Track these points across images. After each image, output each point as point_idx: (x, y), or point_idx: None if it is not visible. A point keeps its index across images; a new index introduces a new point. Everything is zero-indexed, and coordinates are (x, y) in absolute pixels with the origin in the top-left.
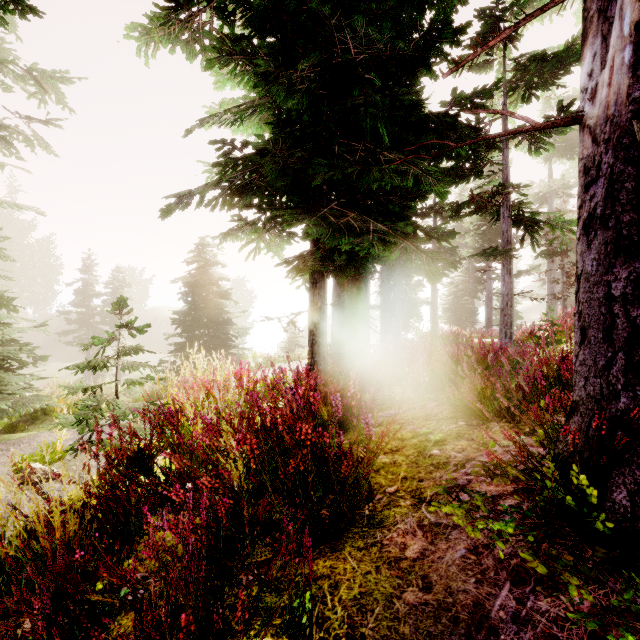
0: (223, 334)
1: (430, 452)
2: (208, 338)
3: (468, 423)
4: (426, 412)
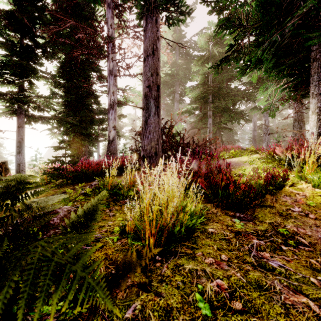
0: None
1: None
2: None
3: None
4: None
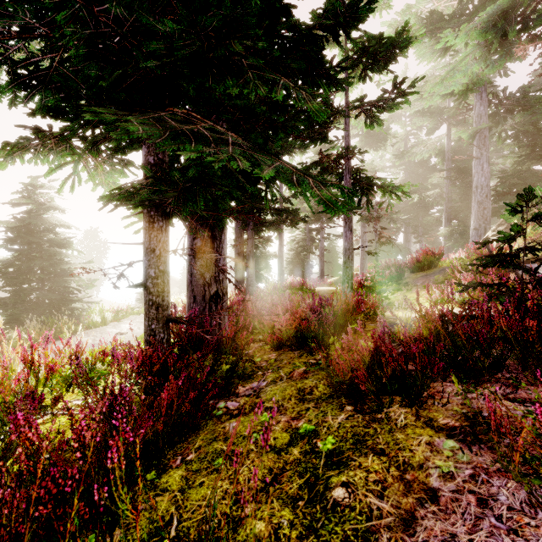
0: (62, 287)
1: (332, 496)
2: (40, 292)
3: (357, 409)
4: (297, 386)
